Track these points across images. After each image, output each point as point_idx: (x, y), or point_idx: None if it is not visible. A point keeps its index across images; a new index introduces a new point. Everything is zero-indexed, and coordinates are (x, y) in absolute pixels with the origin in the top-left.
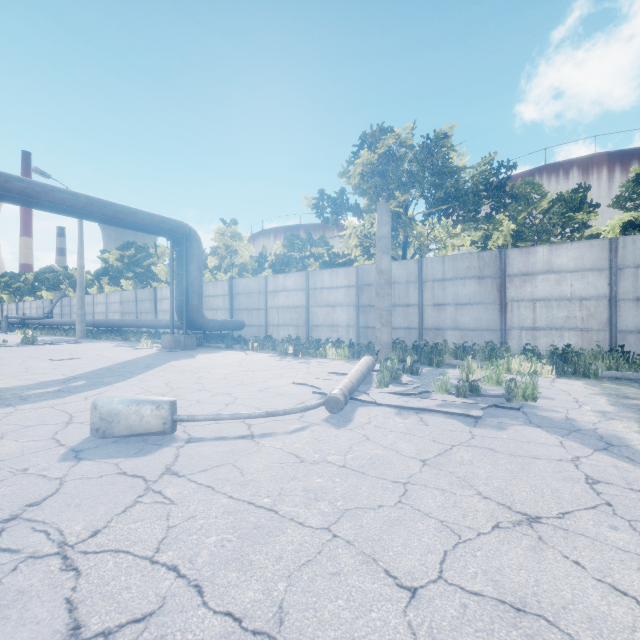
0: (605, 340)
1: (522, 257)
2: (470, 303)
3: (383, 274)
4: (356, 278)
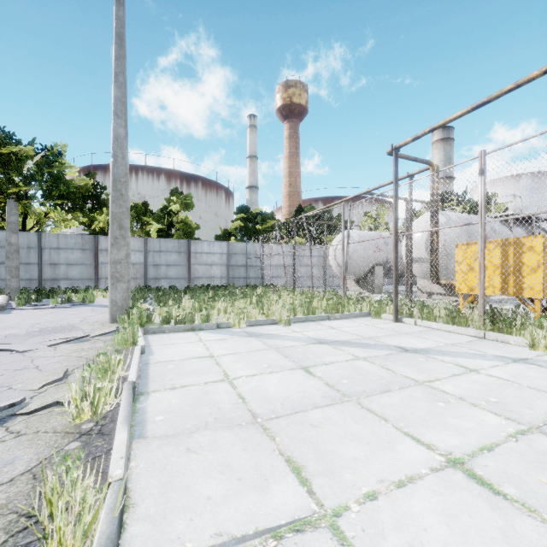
0: (143, 283)
1: (107, 241)
2: (77, 264)
3: (13, 245)
4: None
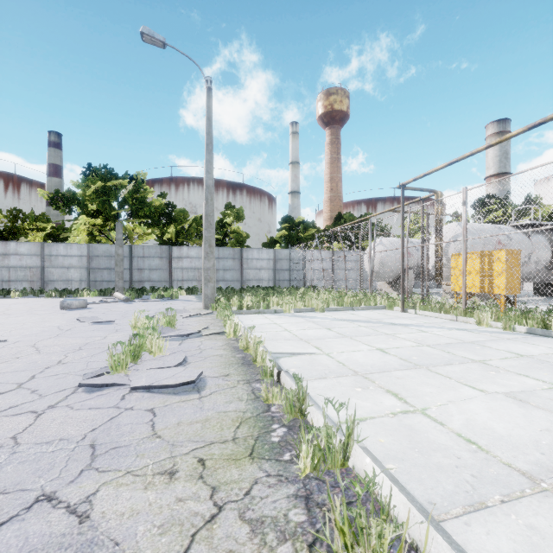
0: None
1: (178, 250)
2: (157, 269)
3: (120, 256)
4: (88, 251)
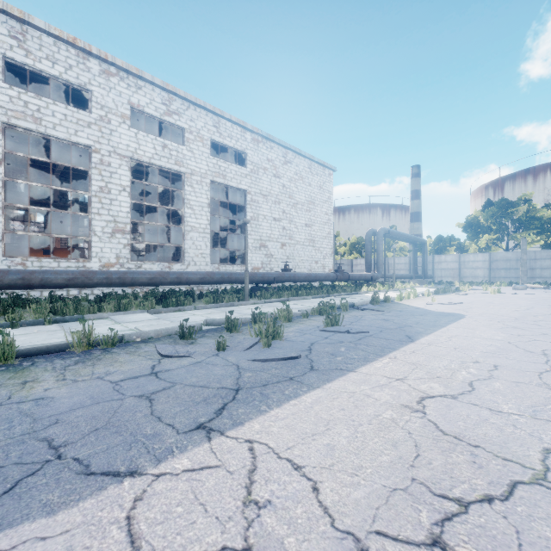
0: None
1: None
2: (547, 268)
3: (524, 260)
4: (489, 258)
